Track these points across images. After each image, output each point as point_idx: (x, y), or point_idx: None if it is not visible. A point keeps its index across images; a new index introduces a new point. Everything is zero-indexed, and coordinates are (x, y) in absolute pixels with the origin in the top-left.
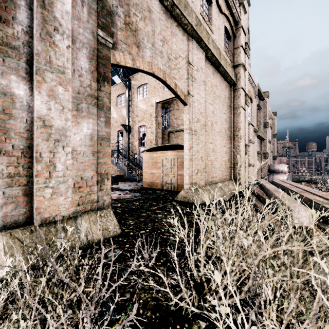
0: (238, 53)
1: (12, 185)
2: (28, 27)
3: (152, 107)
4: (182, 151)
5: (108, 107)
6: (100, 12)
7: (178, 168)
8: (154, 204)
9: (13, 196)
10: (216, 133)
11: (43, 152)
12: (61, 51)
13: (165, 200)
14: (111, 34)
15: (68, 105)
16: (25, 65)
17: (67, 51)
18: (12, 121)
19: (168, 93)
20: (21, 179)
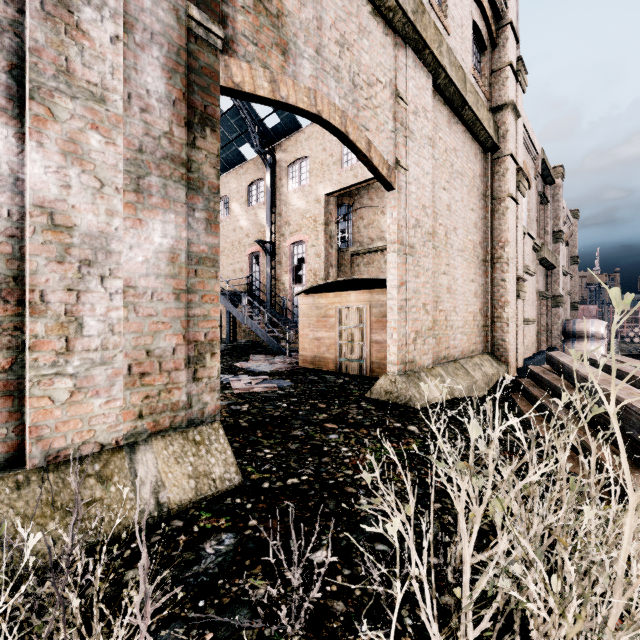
0: (502, 81)
1: None
2: None
3: (319, 203)
4: (382, 292)
5: (213, 186)
6: None
7: (373, 328)
8: (321, 408)
9: None
10: (455, 252)
11: (51, 291)
12: (98, 47)
13: (346, 398)
14: (222, 18)
15: (114, 177)
16: (6, 77)
17: (111, 49)
18: None
19: (350, 174)
20: None
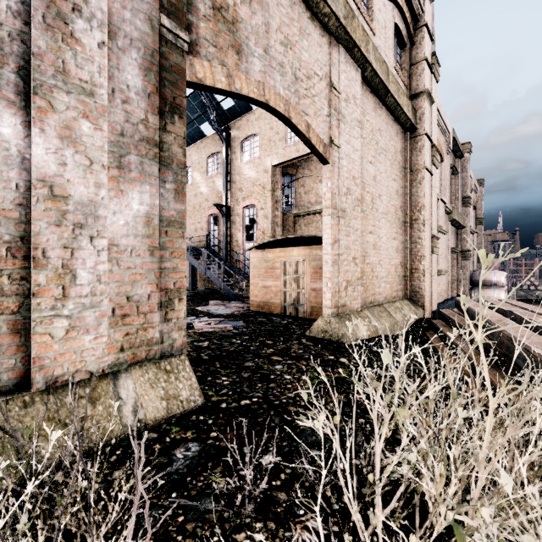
0: (419, 73)
1: None
2: (20, 3)
3: (267, 173)
4: (319, 248)
5: (180, 163)
6: None
7: (312, 278)
8: (268, 344)
9: None
10: (379, 215)
11: (51, 249)
12: (88, 51)
13: (289, 336)
14: (187, 25)
15: (100, 157)
16: (14, 77)
17: (98, 53)
18: None
19: (293, 148)
20: (6, 301)
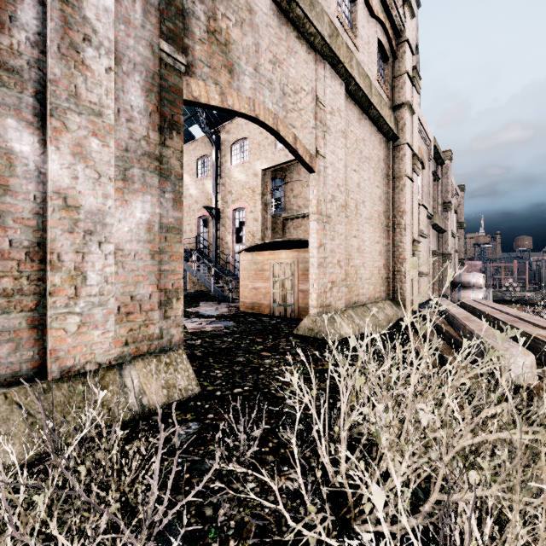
0: (400, 85)
1: (9, 311)
2: (37, 35)
3: (256, 177)
4: (306, 251)
5: (178, 174)
6: (164, 10)
7: (299, 279)
8: (258, 342)
9: (11, 330)
10: (363, 220)
11: (65, 253)
12: (97, 76)
13: (278, 334)
14: (184, 49)
15: (108, 170)
16: (32, 100)
17: (106, 77)
18: (8, 198)
19: (282, 153)
20: (25, 300)
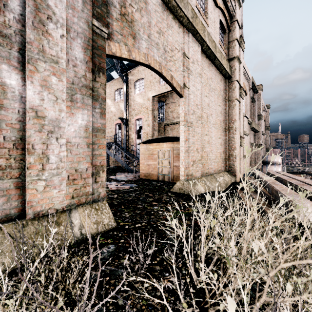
0: (233, 46)
1: (3, 178)
2: (20, 15)
3: (149, 100)
4: (178, 143)
5: (103, 98)
6: (95, 1)
7: (174, 159)
8: (150, 196)
9: (4, 189)
10: (211, 125)
11: (36, 144)
12: (55, 40)
13: (161, 192)
14: (107, 24)
15: (61, 95)
16: (17, 54)
17: (60, 41)
18: (3, 111)
19: (164, 87)
20: (13, 172)
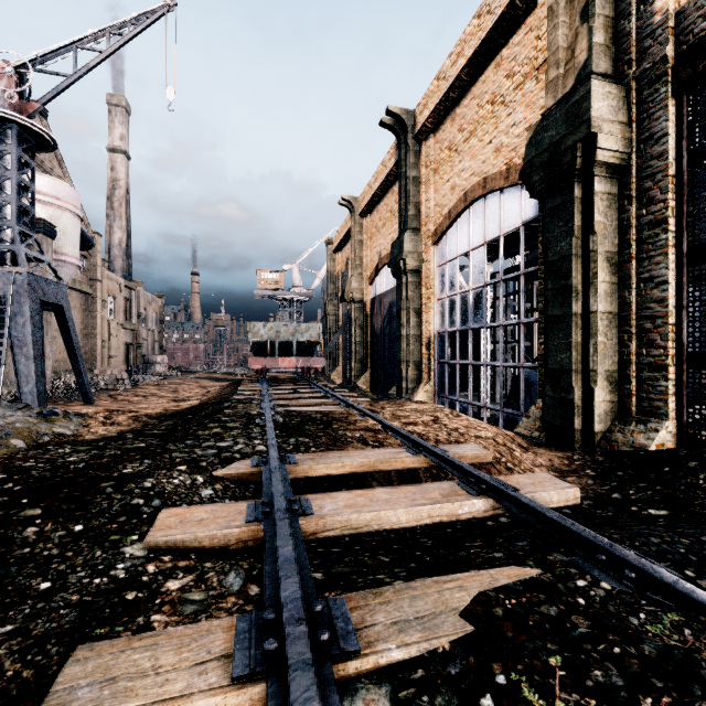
0: (94, 270)
1: None
2: None
3: None
4: None
5: None
6: None
7: None
8: None
9: None
10: None
11: None
12: None
13: None
14: None
15: None
16: None
17: None
18: None
19: None
20: None
